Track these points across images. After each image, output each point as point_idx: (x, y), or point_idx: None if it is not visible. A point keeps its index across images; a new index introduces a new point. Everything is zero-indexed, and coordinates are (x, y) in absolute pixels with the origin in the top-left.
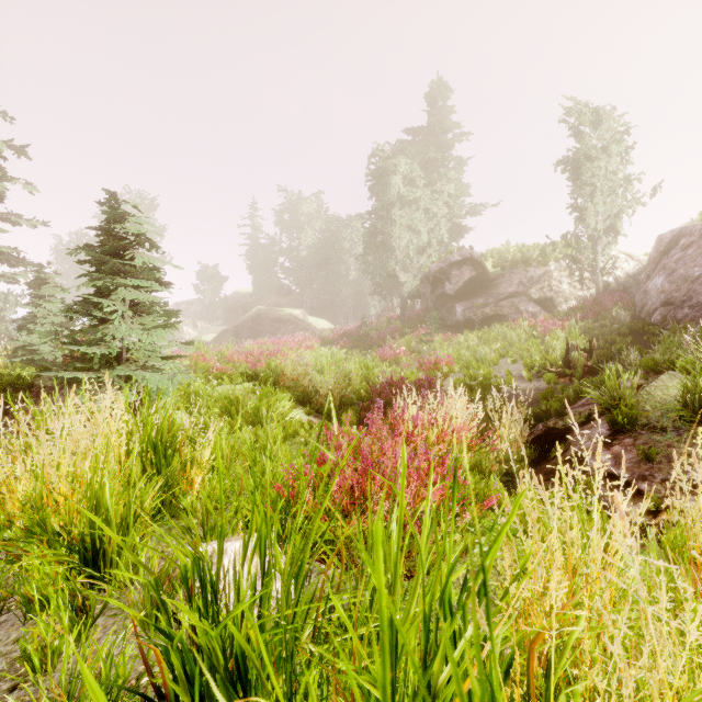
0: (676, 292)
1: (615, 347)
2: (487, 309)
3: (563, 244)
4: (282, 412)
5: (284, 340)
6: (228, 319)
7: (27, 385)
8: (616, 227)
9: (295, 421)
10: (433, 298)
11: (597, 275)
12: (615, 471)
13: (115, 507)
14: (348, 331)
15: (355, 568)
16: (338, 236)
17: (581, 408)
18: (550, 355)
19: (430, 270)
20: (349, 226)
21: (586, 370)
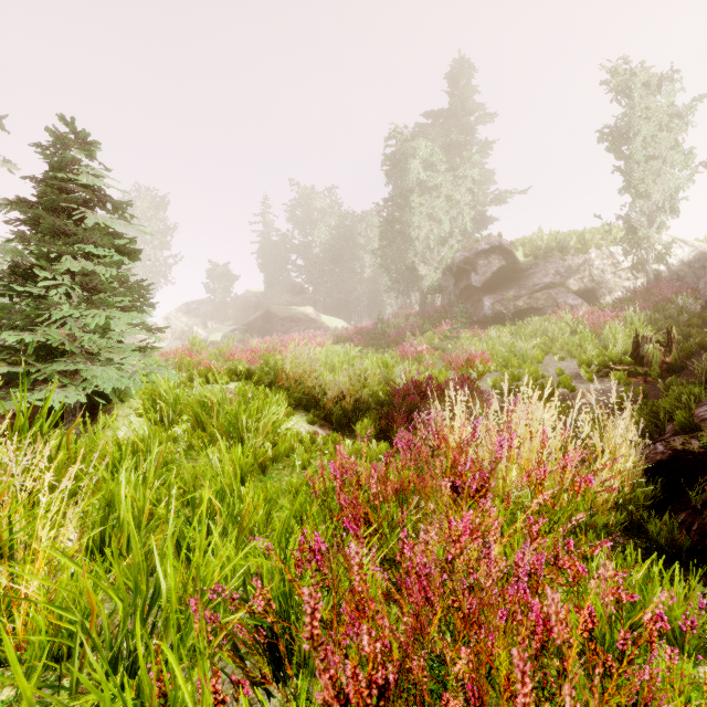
0: None
1: (693, 340)
2: (520, 302)
3: (605, 228)
4: (274, 421)
5: (293, 337)
6: (239, 319)
7: None
8: (671, 207)
9: (290, 434)
10: (457, 292)
11: (648, 262)
12: None
13: None
14: (363, 328)
15: None
16: (352, 231)
17: None
18: (609, 351)
19: (454, 260)
20: (364, 221)
21: (664, 367)
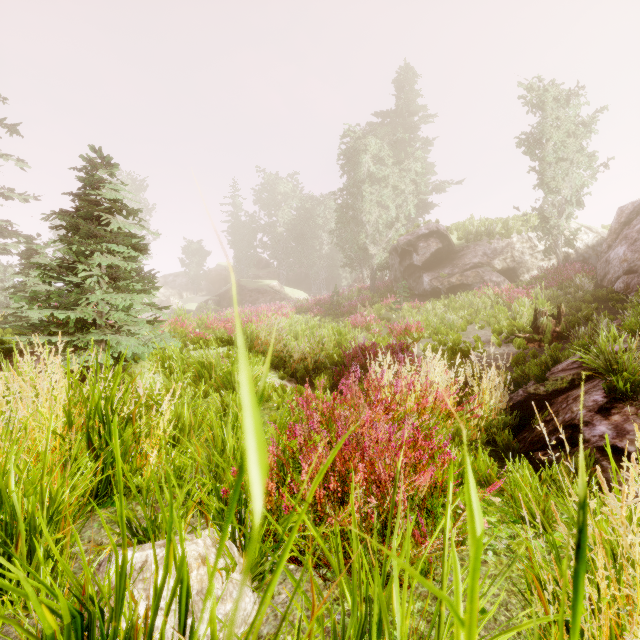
0: (639, 260)
1: (582, 313)
2: (453, 279)
3: (525, 217)
4: (255, 377)
5: (261, 308)
6: (211, 290)
7: (7, 349)
8: (577, 200)
9: (268, 386)
10: (401, 269)
11: (558, 246)
12: (618, 443)
13: (22, 500)
14: (321, 300)
15: (330, 569)
16: (312, 213)
17: (563, 373)
18: (517, 322)
19: (398, 242)
20: (322, 204)
21: (554, 335)
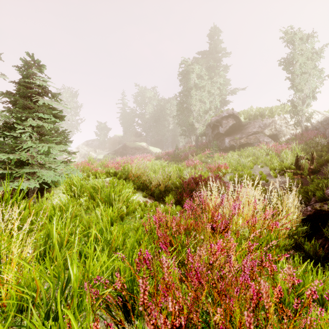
0: None
1: (323, 158)
2: (242, 140)
3: (282, 106)
4: (127, 196)
5: (136, 157)
6: (111, 148)
7: None
8: (313, 96)
9: (135, 202)
10: (213, 135)
11: (302, 122)
12: None
13: None
14: (169, 153)
15: None
16: (164, 107)
17: None
18: (284, 163)
19: (211, 121)
20: (169, 102)
21: (310, 171)
